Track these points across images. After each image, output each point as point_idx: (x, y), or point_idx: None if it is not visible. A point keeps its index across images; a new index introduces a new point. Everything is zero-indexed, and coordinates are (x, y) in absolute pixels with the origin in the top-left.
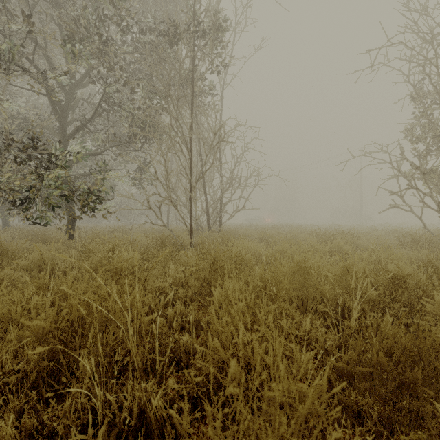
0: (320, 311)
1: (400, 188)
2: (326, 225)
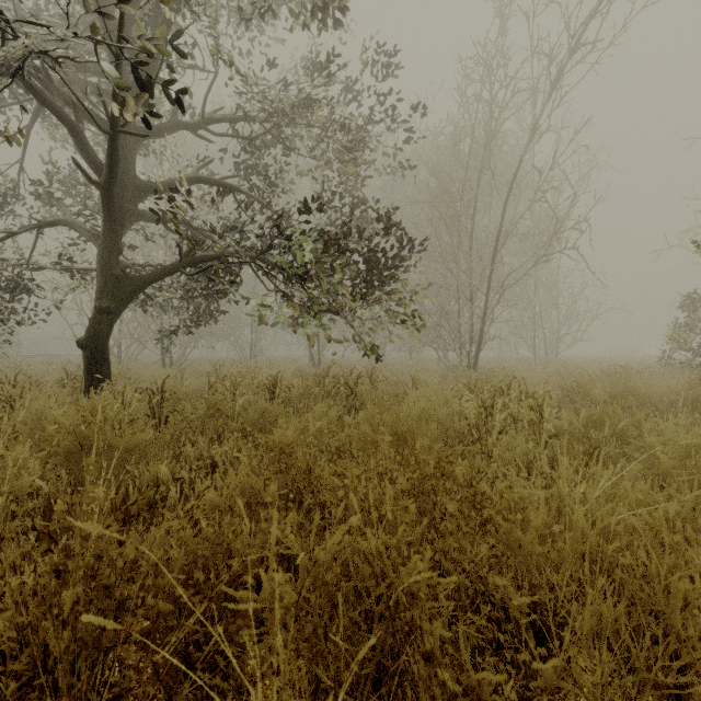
0: None
1: None
2: None
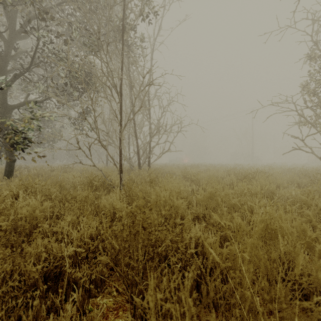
0: (318, 318)
1: (301, 133)
2: (230, 164)
